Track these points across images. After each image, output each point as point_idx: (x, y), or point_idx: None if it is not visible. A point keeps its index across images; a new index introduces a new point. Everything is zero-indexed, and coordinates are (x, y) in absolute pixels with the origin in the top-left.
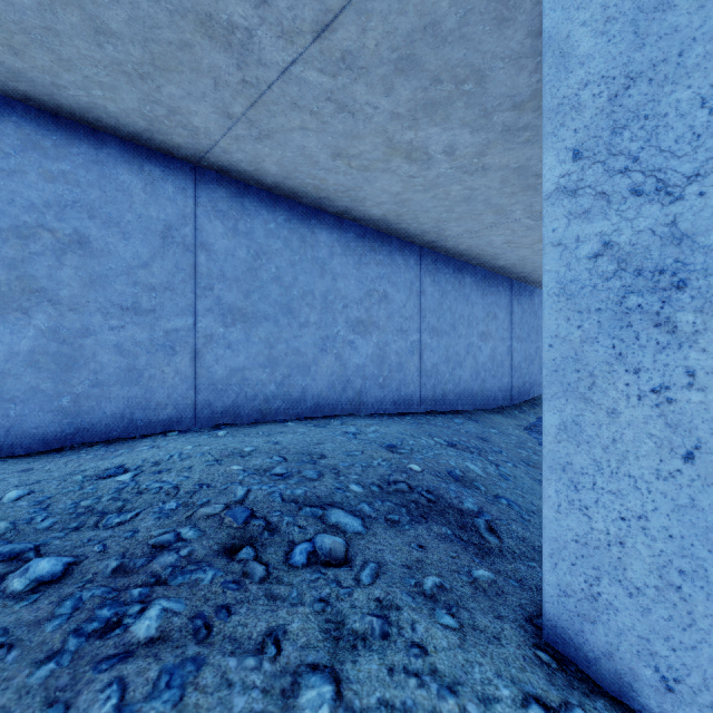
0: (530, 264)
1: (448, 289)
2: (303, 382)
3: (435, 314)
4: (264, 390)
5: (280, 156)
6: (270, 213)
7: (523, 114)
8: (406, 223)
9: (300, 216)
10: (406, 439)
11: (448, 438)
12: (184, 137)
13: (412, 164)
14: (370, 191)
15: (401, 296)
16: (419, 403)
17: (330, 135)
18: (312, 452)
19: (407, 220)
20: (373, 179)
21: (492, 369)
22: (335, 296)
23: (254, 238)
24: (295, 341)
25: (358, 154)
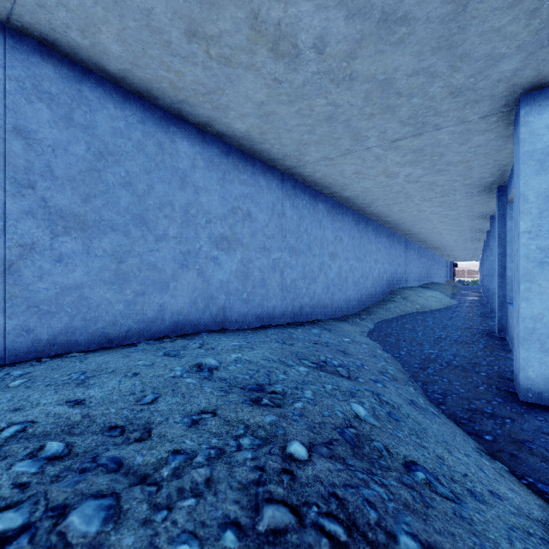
0: (370, 196)
1: (305, 213)
2: (160, 300)
3: (293, 235)
4: (110, 310)
5: (119, 25)
6: (118, 109)
7: None
8: (269, 143)
9: (156, 120)
10: (274, 370)
11: (315, 357)
12: None
13: (279, 61)
14: (233, 96)
15: (264, 216)
16: (280, 316)
17: None
18: (133, 420)
19: (270, 139)
20: (236, 80)
21: (339, 284)
22: (198, 211)
23: (96, 134)
24: (151, 255)
25: (217, 35)
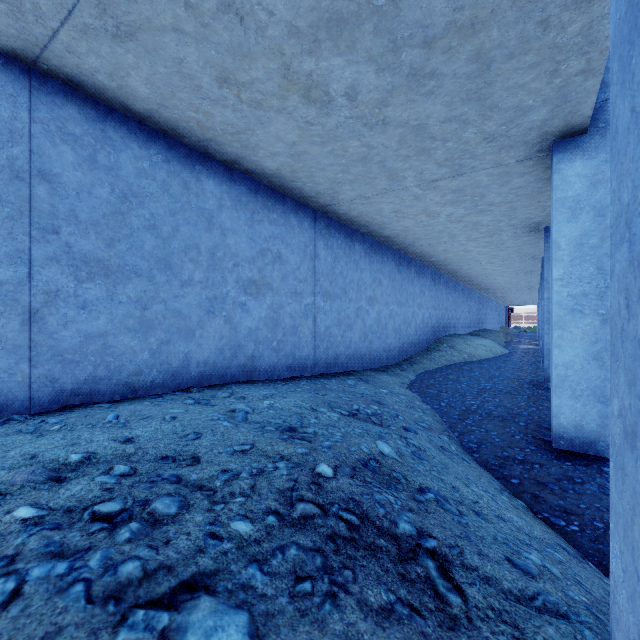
0: (411, 235)
1: (340, 254)
2: (186, 348)
3: (328, 278)
4: (135, 359)
5: (150, 70)
6: (142, 148)
7: (432, 55)
8: (301, 181)
9: (182, 159)
10: (306, 415)
11: (348, 406)
12: (2, 14)
13: (311, 106)
14: (263, 136)
15: (295, 258)
16: (313, 366)
17: (213, 47)
18: (181, 453)
19: (302, 177)
20: (267, 121)
21: (378, 331)
22: (225, 253)
23: (120, 176)
24: (176, 301)
25: (249, 82)
